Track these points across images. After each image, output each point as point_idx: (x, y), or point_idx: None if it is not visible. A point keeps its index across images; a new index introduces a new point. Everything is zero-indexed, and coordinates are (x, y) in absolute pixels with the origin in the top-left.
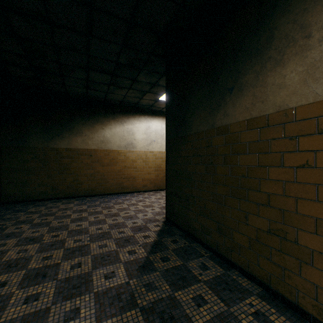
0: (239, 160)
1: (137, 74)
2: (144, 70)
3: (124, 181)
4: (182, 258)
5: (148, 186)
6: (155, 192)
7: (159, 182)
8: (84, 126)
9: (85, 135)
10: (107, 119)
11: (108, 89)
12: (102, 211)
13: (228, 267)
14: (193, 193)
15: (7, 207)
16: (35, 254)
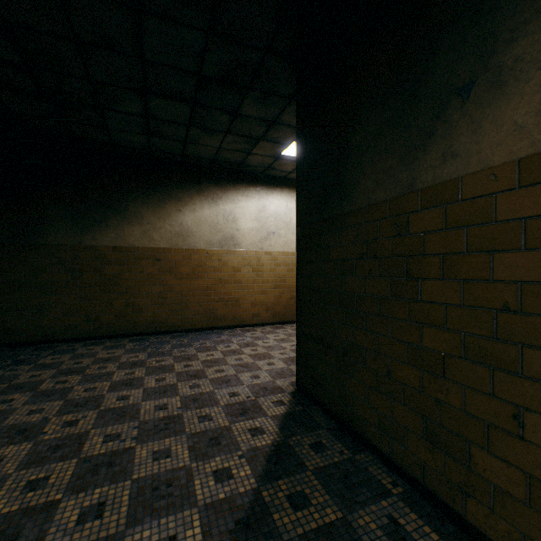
0: (494, 267)
1: (239, 101)
2: (253, 91)
3: (218, 306)
4: (340, 498)
5: (261, 317)
6: (274, 327)
7: (283, 308)
8: (146, 206)
9: (148, 222)
10: (187, 193)
11: (187, 135)
12: (173, 366)
13: (460, 537)
14: (359, 340)
15: (4, 354)
16: (13, 472)
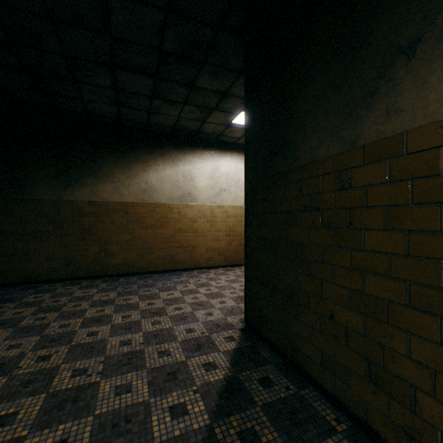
0: (442, 218)
1: (195, 75)
2: (208, 66)
3: (178, 252)
4: (288, 436)
5: (215, 260)
6: (225, 269)
7: (233, 253)
8: (116, 167)
9: (118, 180)
10: (151, 156)
11: (150, 106)
12: (138, 304)
13: None
14: (303, 285)
15: None
16: None
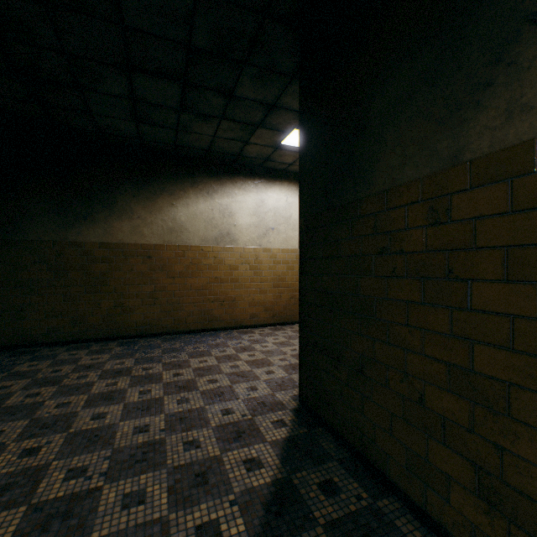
0: None
1: (234, 80)
2: (250, 67)
3: (214, 307)
4: None
5: (260, 317)
6: (273, 329)
7: (282, 309)
8: (136, 199)
9: (138, 216)
10: (180, 186)
11: (178, 121)
12: (161, 375)
13: None
14: (379, 355)
15: None
16: None
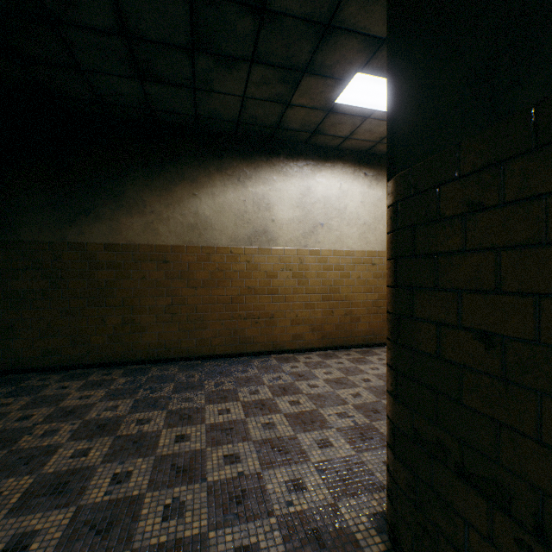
0: None
1: None
2: None
3: (246, 325)
4: None
5: (305, 339)
6: (323, 355)
7: (334, 328)
8: (149, 189)
9: (151, 210)
10: (204, 171)
11: (193, 73)
12: (157, 438)
13: None
14: None
15: None
16: None
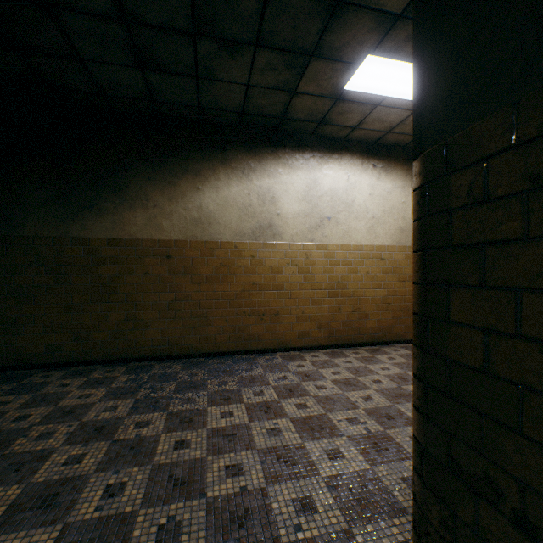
0: None
1: None
2: None
3: (250, 322)
4: None
5: (311, 337)
6: (330, 353)
7: (342, 325)
8: (152, 183)
9: (154, 204)
10: (207, 164)
11: (196, 61)
12: (155, 444)
13: None
14: None
15: None
16: None
